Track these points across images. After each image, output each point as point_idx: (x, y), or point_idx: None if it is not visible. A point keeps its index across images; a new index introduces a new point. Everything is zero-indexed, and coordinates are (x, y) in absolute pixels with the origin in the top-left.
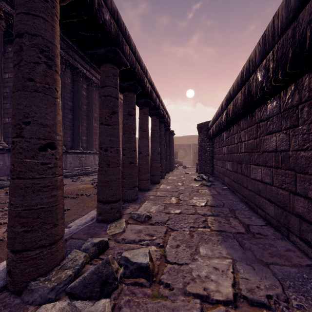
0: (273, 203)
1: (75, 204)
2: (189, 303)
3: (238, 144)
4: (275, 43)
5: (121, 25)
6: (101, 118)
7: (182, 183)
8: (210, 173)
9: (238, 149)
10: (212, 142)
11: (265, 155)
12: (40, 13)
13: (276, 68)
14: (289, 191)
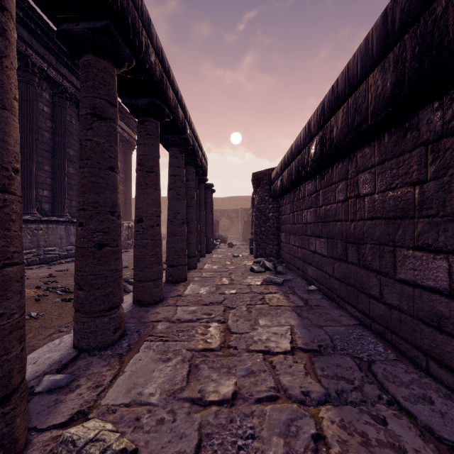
0: None
1: None
2: None
3: (347, 202)
4: None
5: None
6: None
7: (230, 279)
8: (275, 256)
9: (347, 212)
10: (277, 203)
11: None
12: None
13: None
14: None
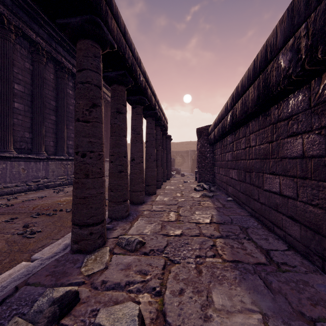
0: (298, 222)
1: (50, 223)
2: None
3: (245, 149)
4: (311, 12)
5: None
6: (77, 112)
7: (181, 194)
8: (211, 182)
9: (245, 155)
10: (212, 147)
11: (286, 162)
12: None
13: (313, 44)
14: (325, 209)
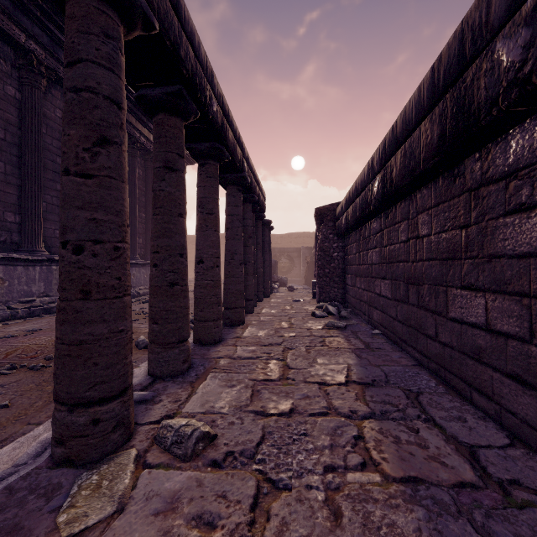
0: (534, 388)
1: (32, 387)
2: None
3: (408, 243)
4: None
5: None
6: (65, 154)
7: (289, 323)
8: (340, 301)
9: (408, 253)
10: (343, 242)
11: (502, 264)
12: None
13: None
14: None
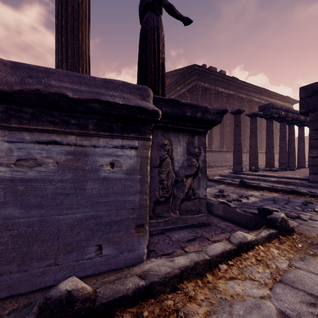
0: None
1: None
2: (301, 171)
3: None
4: None
5: (287, 110)
6: (280, 139)
7: None
8: None
9: None
10: None
11: None
12: (271, 126)
13: None
14: None
